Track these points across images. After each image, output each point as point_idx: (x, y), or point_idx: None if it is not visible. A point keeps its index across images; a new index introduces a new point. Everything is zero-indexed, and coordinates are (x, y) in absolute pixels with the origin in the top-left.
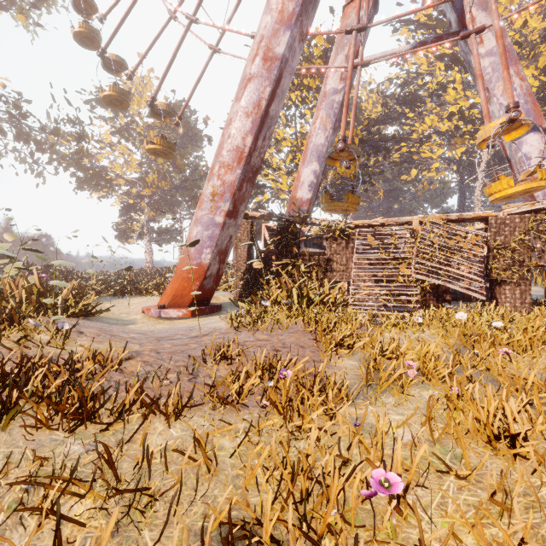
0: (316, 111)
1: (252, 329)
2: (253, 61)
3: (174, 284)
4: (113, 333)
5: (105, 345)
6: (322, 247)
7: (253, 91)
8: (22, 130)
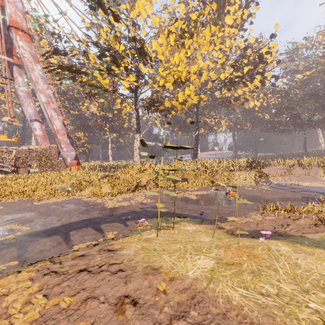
0: None
1: None
2: None
3: None
4: None
5: None
6: None
7: None
8: None
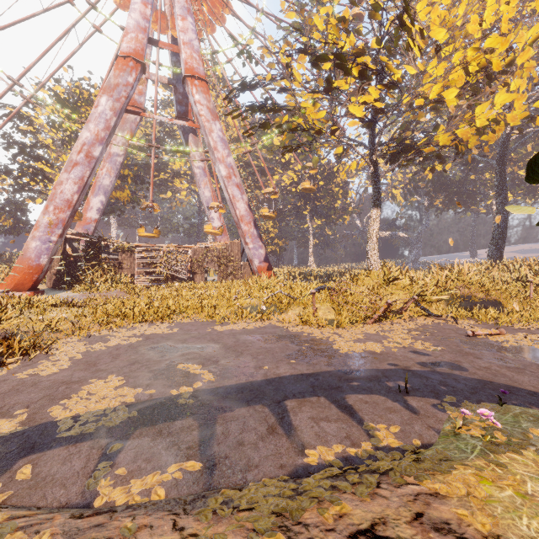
0: (104, 162)
1: (96, 293)
2: (79, 154)
3: (15, 277)
4: None
5: None
6: (109, 253)
7: (79, 171)
8: None
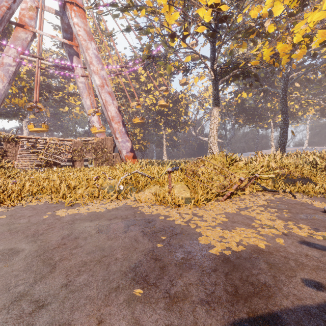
0: None
1: None
2: None
3: None
4: None
5: None
6: (1, 144)
7: None
8: None
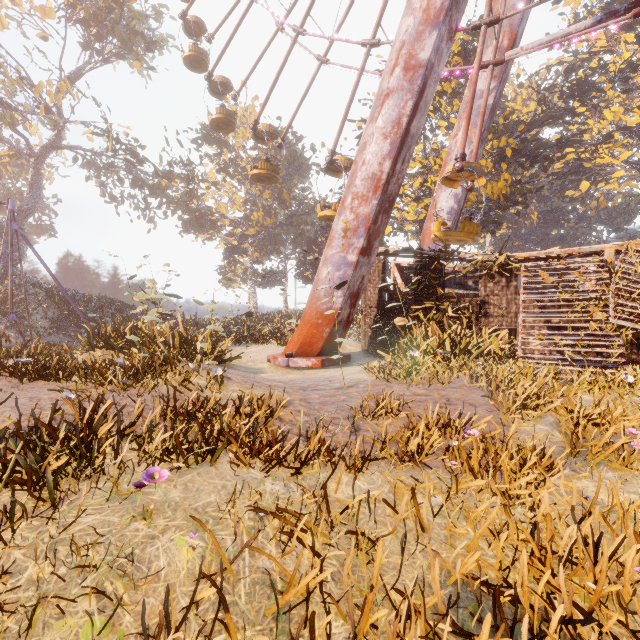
0: (458, 121)
1: (405, 382)
2: (392, 73)
3: (301, 331)
4: (257, 380)
5: (255, 391)
6: (467, 288)
7: (392, 108)
8: (137, 176)
